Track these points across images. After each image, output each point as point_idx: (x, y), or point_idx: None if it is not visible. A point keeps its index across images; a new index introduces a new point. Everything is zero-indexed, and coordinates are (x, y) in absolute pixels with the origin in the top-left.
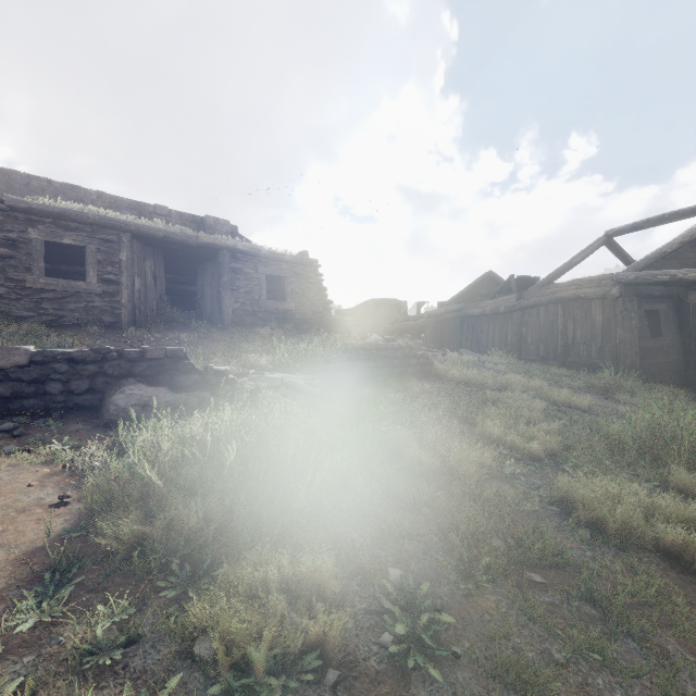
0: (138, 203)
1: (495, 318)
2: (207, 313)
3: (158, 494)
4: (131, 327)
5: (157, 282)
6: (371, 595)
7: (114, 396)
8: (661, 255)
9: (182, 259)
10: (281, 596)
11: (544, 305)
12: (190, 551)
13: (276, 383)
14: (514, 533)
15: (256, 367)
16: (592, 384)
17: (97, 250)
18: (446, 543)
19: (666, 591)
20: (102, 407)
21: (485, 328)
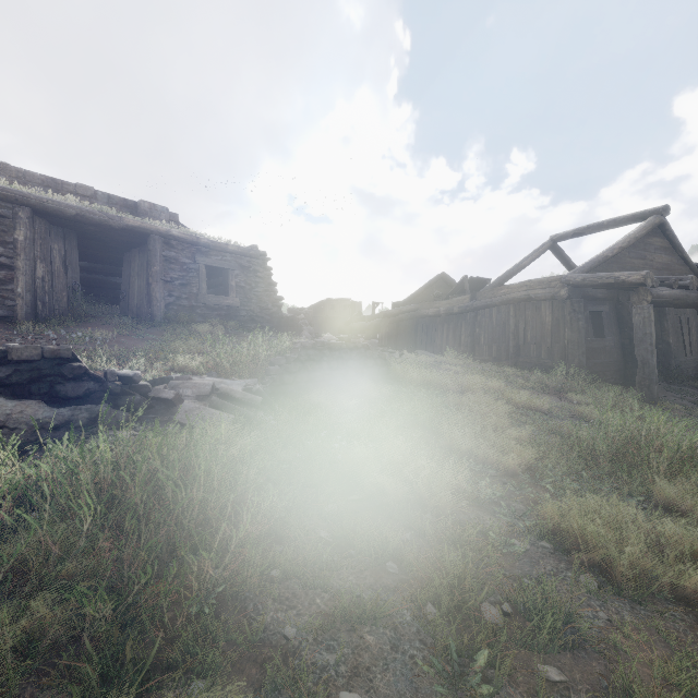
0: (55, 181)
1: (449, 318)
2: (133, 308)
3: None
4: (26, 322)
5: (68, 269)
6: None
7: None
8: (604, 258)
9: (102, 244)
10: None
11: (496, 305)
12: None
13: (205, 390)
14: (510, 594)
15: (185, 370)
16: (545, 384)
17: None
18: (423, 624)
19: None
20: None
21: (439, 329)
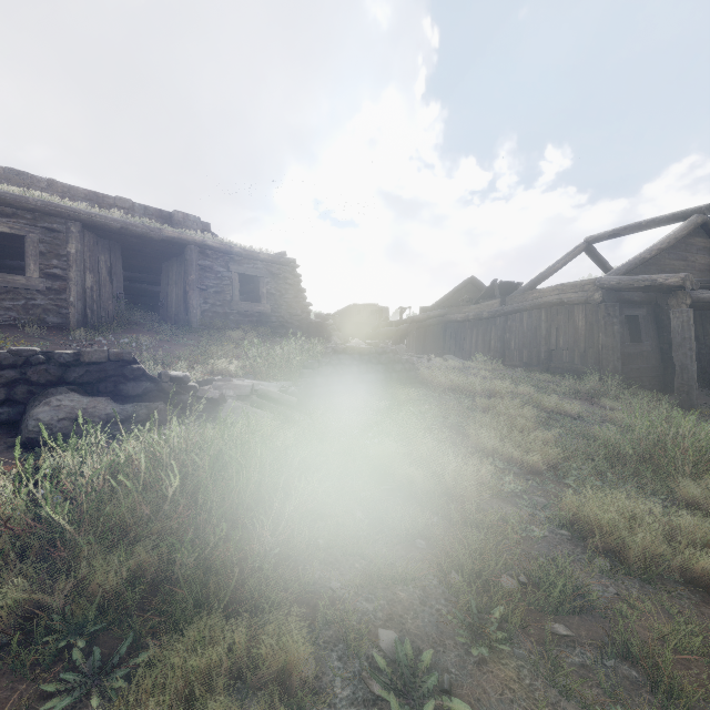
0: (96, 194)
1: (478, 323)
2: (172, 315)
3: (69, 541)
4: (79, 329)
5: (113, 279)
6: (356, 673)
7: (36, 408)
8: (641, 260)
9: (143, 254)
10: (227, 699)
11: (527, 310)
12: (105, 626)
13: (246, 391)
14: (527, 568)
15: (224, 373)
16: (577, 390)
17: (39, 240)
18: (448, 587)
19: (708, 636)
20: (22, 422)
21: (468, 334)
